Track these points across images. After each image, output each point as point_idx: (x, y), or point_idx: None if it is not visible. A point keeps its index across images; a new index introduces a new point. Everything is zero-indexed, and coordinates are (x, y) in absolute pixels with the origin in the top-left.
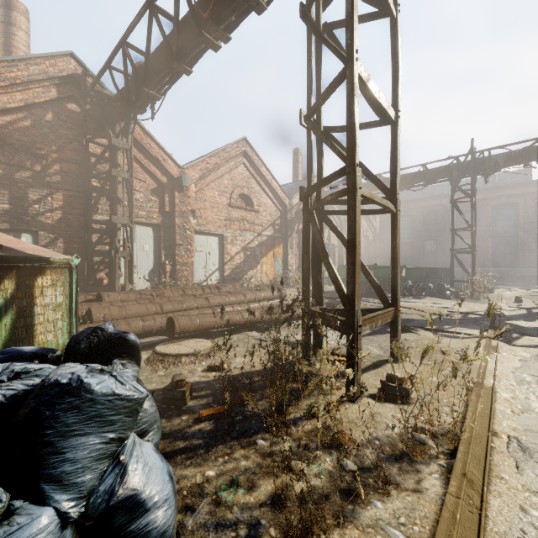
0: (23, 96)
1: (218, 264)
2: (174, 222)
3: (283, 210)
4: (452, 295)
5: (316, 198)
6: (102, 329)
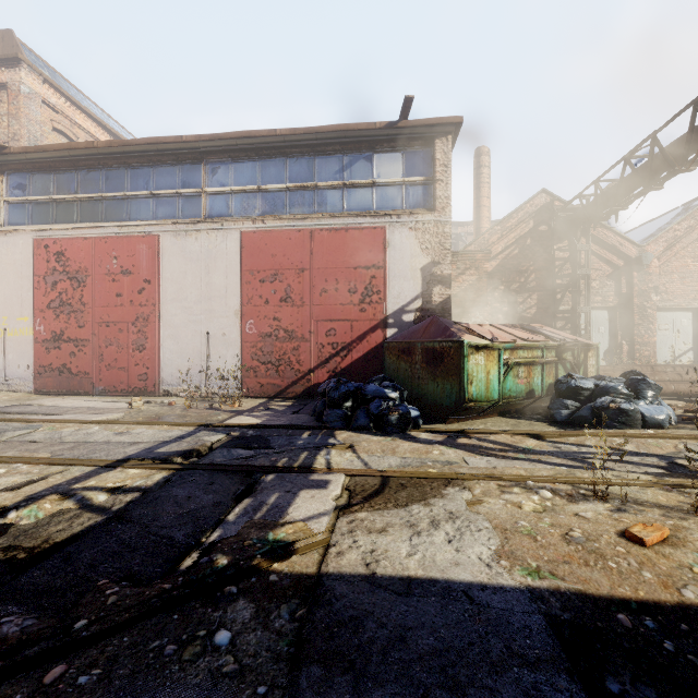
0: (514, 234)
1: (692, 343)
2: (631, 302)
3: None
4: None
5: None
6: (634, 371)
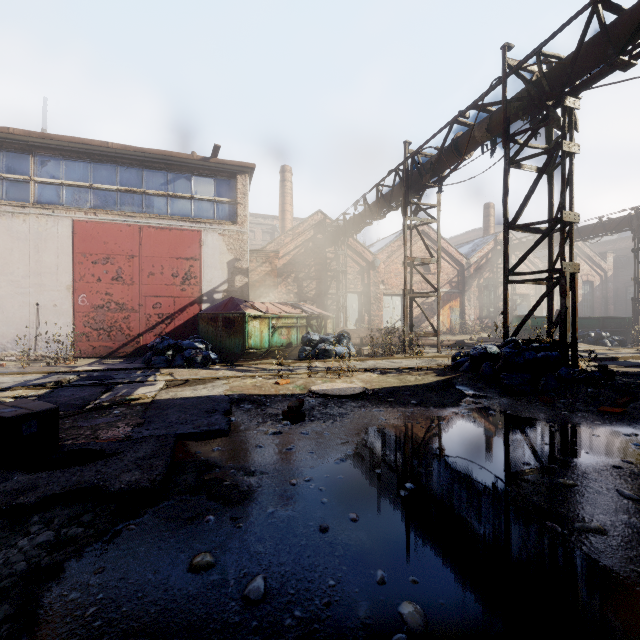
0: (301, 239)
1: (401, 315)
2: (370, 290)
3: (461, 269)
4: (613, 343)
5: (410, 292)
6: (344, 330)
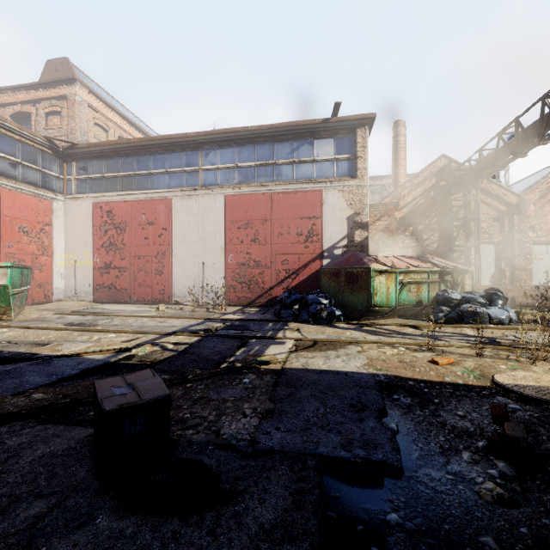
0: (420, 189)
1: None
2: (512, 238)
3: None
4: None
5: None
6: (493, 288)
